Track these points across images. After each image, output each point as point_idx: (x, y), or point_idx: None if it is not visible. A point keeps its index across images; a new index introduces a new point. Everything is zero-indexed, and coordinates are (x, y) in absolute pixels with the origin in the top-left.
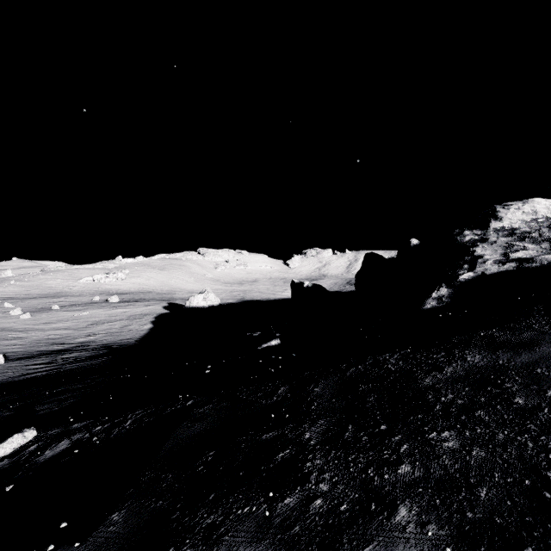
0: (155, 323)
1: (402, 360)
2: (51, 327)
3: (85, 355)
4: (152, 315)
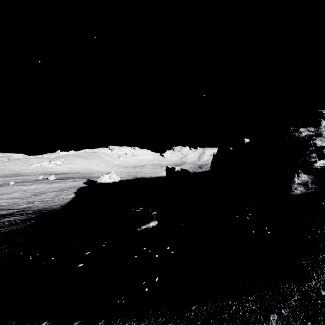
0: (76, 193)
1: None
2: (5, 197)
3: (20, 219)
4: (75, 188)
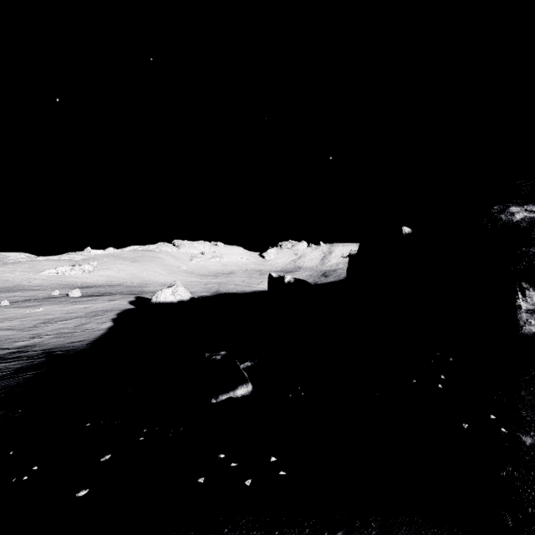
0: (116, 321)
1: None
2: None
3: (13, 368)
4: (115, 311)
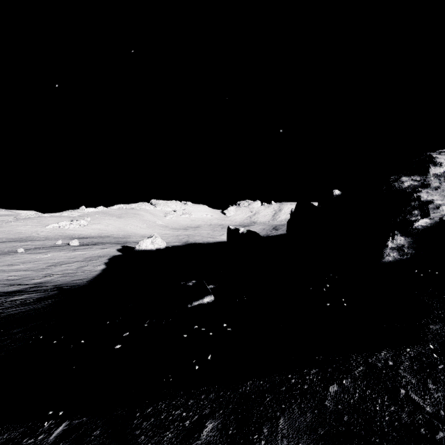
0: (108, 264)
1: (430, 378)
2: (12, 269)
3: (34, 297)
4: (106, 257)
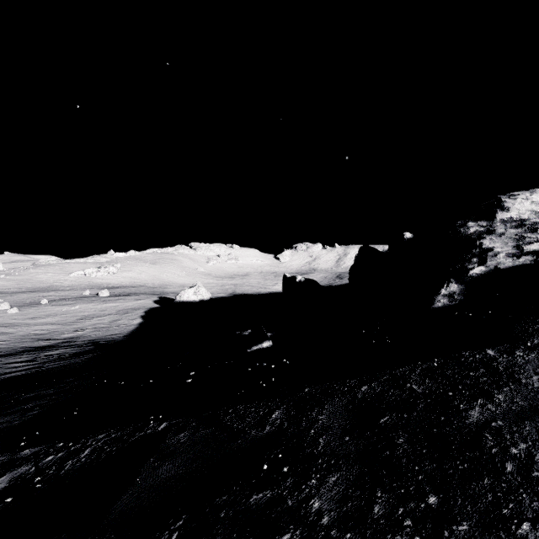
0: (145, 317)
1: (428, 377)
2: (38, 322)
3: (70, 352)
4: (142, 309)
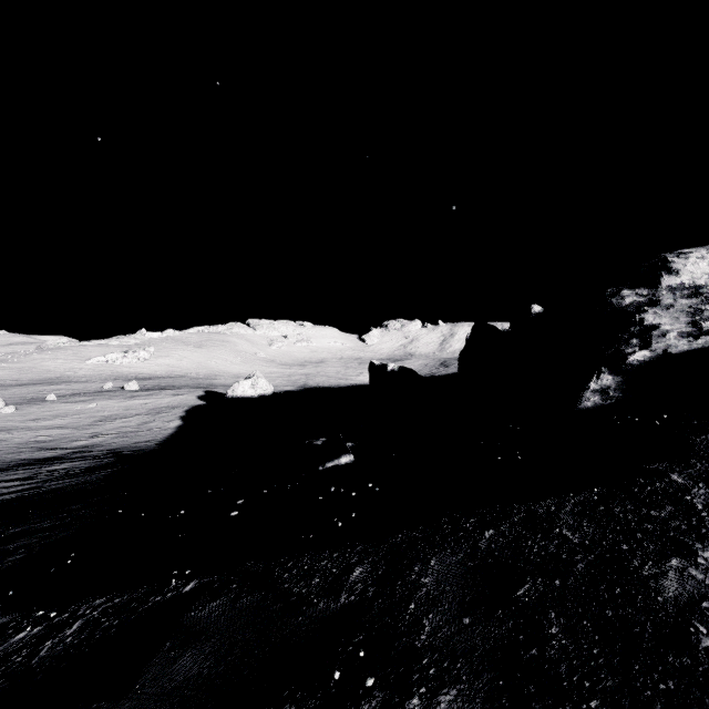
0: (185, 419)
1: (587, 518)
2: (42, 425)
3: (82, 467)
4: (182, 408)
